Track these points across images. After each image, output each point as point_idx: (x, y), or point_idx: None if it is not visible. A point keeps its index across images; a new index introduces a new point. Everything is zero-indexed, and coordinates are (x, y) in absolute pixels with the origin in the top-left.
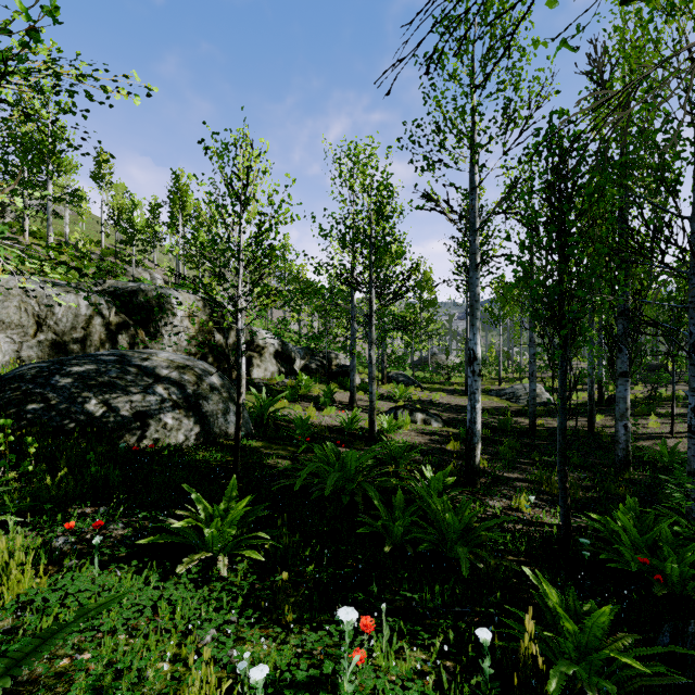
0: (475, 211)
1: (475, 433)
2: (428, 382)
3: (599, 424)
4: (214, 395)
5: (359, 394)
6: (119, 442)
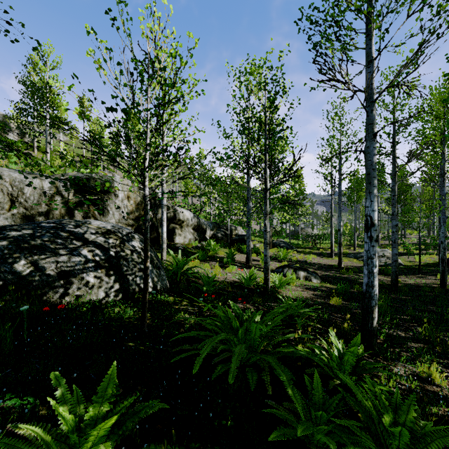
0: (372, 82)
1: (372, 297)
2: (300, 247)
3: (447, 281)
4: (134, 257)
5: (253, 256)
6: (43, 299)
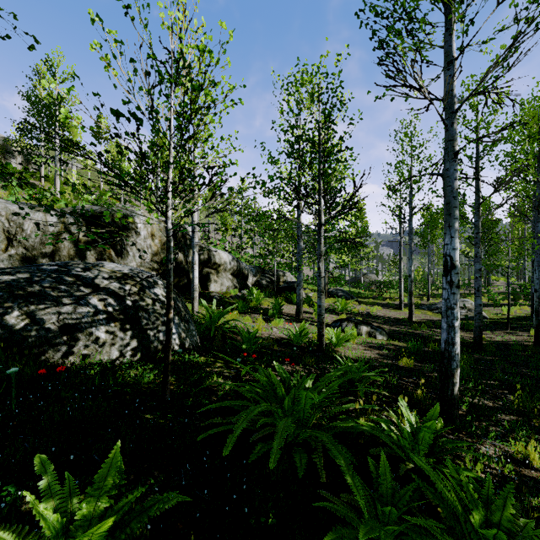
0: (452, 88)
1: (453, 357)
2: (363, 297)
3: None
4: (156, 307)
5: (304, 307)
6: (40, 359)
